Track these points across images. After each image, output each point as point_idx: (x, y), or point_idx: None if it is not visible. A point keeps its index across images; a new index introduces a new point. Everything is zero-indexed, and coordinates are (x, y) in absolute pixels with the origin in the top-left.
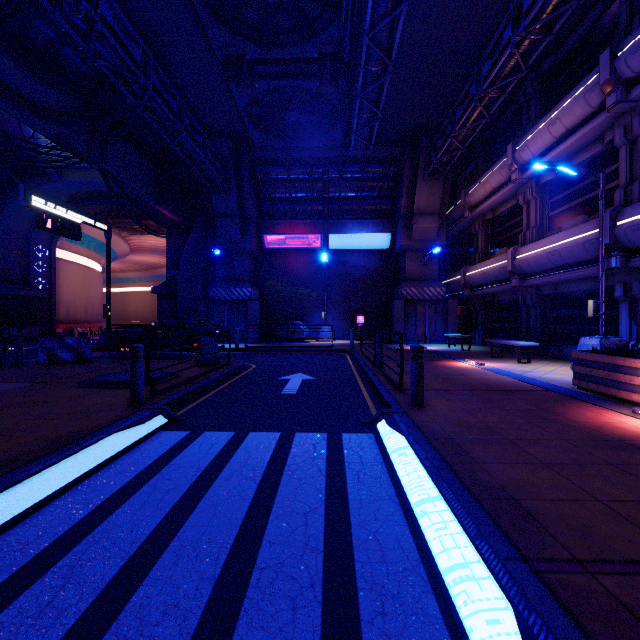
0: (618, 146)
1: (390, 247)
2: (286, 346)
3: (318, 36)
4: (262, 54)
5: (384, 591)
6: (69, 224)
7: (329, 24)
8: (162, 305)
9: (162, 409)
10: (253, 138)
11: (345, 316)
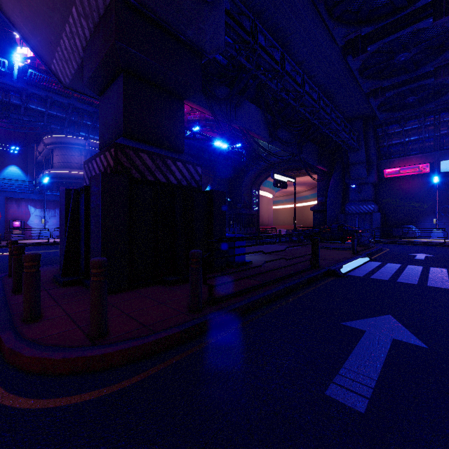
0: None
1: None
2: (404, 241)
3: (434, 60)
4: (393, 82)
5: None
6: (284, 183)
7: (443, 52)
8: (315, 216)
9: (366, 255)
10: (379, 117)
11: None
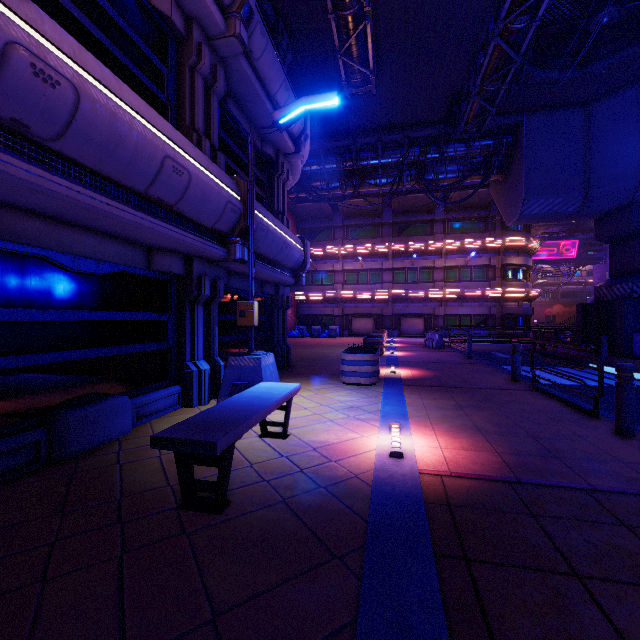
0: (193, 62)
1: None
2: None
3: None
4: None
5: None
6: None
7: None
8: None
9: None
10: None
11: None
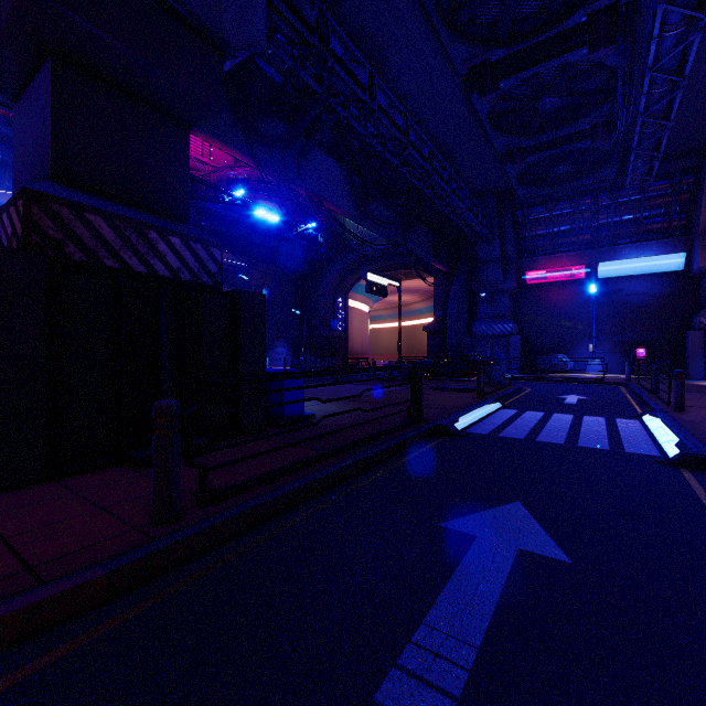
0: None
1: (684, 268)
2: (551, 377)
3: (590, 114)
4: (536, 141)
5: (632, 442)
6: (383, 287)
7: (601, 103)
8: (430, 341)
9: (497, 400)
10: (518, 194)
11: (619, 349)
